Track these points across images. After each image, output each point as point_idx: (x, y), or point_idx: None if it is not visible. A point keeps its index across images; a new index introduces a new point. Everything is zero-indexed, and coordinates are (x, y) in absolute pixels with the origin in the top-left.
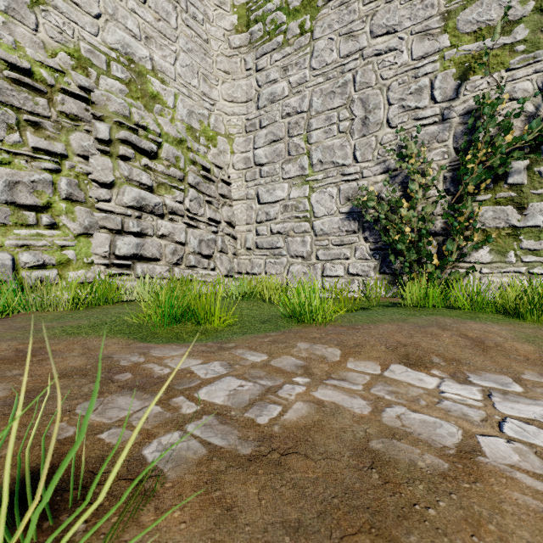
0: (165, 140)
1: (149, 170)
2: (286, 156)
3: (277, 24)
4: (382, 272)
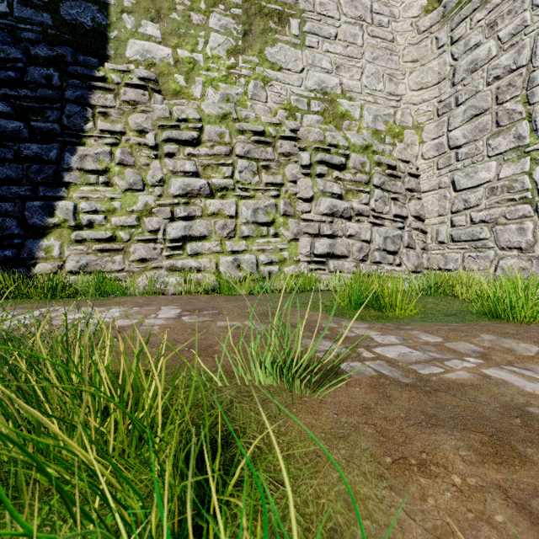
0: (352, 151)
1: (339, 180)
2: (493, 129)
3: None
4: None
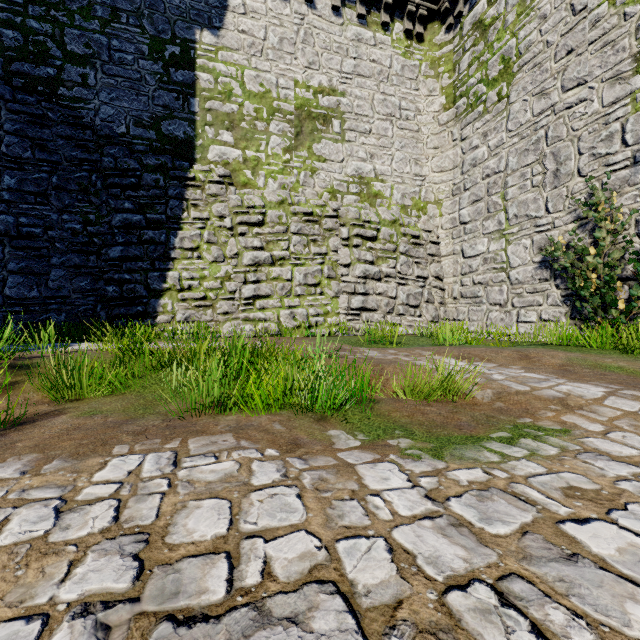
0: (382, 225)
1: (371, 249)
2: (485, 214)
3: (478, 95)
4: (572, 318)
